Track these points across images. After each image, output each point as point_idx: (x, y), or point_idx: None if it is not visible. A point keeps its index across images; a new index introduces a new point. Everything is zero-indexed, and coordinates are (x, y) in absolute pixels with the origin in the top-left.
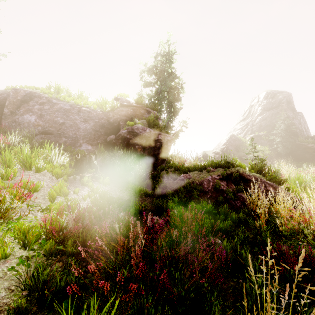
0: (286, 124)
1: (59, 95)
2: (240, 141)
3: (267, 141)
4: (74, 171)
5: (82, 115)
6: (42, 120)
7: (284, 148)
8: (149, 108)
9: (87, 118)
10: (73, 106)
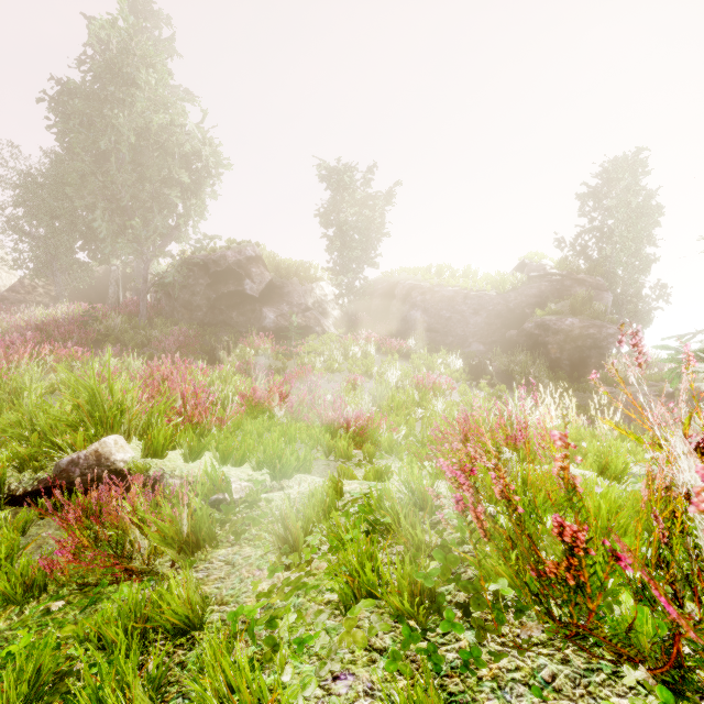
0: None
1: (441, 278)
2: None
3: None
4: (470, 376)
5: (471, 304)
6: (426, 316)
7: None
8: (584, 272)
9: (477, 307)
10: (459, 291)
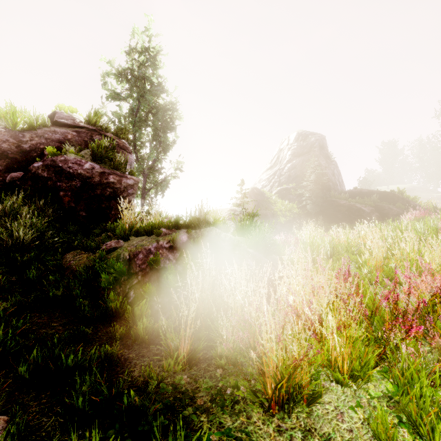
0: (317, 174)
1: None
2: (264, 196)
3: (296, 196)
4: None
5: None
6: None
7: (314, 205)
8: (113, 133)
9: None
10: None
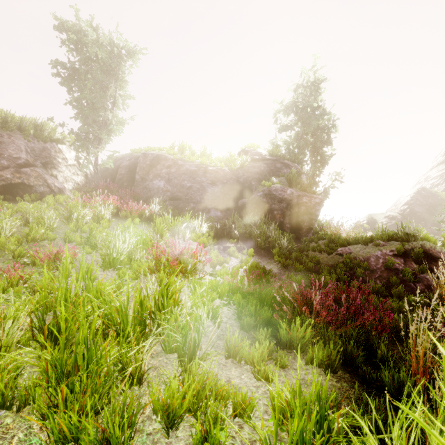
0: None
1: (183, 155)
2: (438, 198)
3: None
4: (216, 240)
5: (209, 177)
6: (170, 185)
7: None
8: (287, 159)
9: (214, 180)
10: (199, 166)
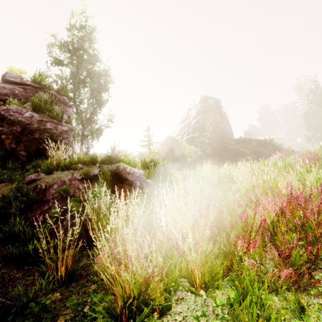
0: (214, 126)
1: None
2: (177, 142)
3: (199, 143)
4: None
5: None
6: None
7: (212, 149)
8: (56, 91)
9: None
10: None
